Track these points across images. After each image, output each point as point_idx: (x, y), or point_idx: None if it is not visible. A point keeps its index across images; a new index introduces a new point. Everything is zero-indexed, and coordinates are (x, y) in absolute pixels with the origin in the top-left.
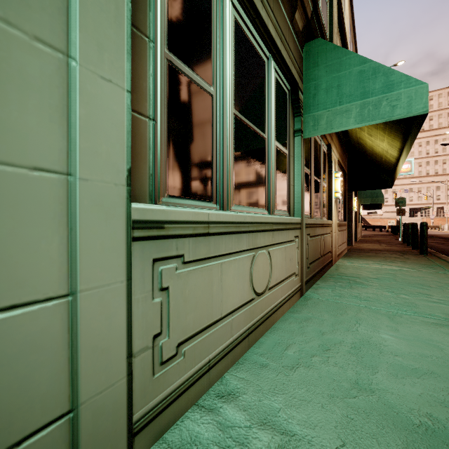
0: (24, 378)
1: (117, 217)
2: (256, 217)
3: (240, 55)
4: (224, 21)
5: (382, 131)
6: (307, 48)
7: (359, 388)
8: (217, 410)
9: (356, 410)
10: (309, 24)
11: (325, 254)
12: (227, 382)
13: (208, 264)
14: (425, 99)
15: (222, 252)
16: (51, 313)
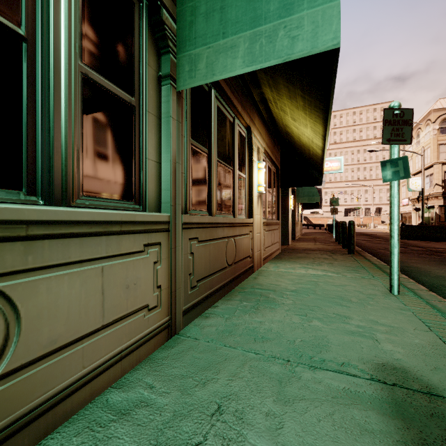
0: None
1: None
2: None
3: None
4: None
5: (303, 111)
6: None
7: None
8: None
9: None
10: None
11: (239, 260)
12: None
13: None
14: (336, 26)
15: None
16: None
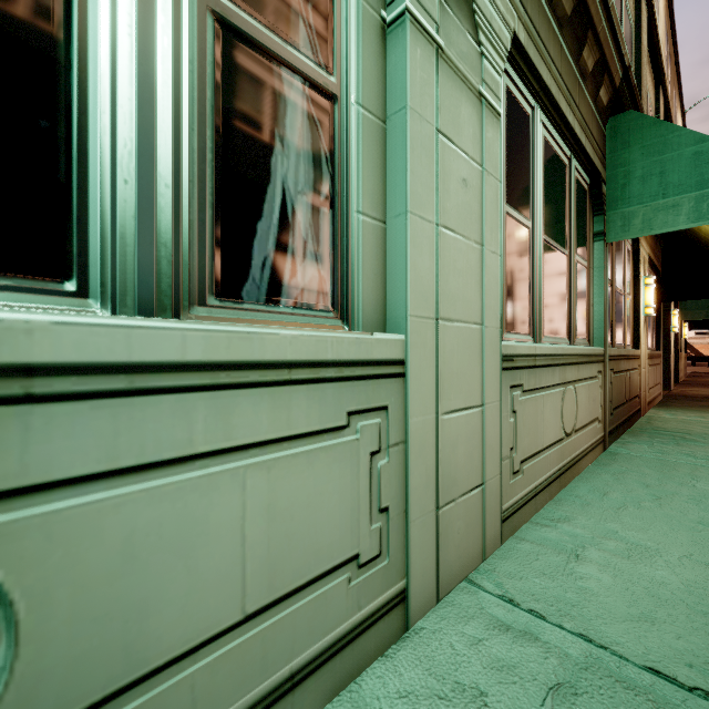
0: (471, 453)
1: (496, 352)
2: (565, 349)
3: (548, 173)
4: (536, 147)
5: None
6: (613, 124)
7: (703, 527)
8: (553, 526)
9: (701, 539)
10: (616, 95)
11: (632, 399)
12: (551, 511)
13: (535, 395)
14: None
15: (543, 384)
16: (477, 416)
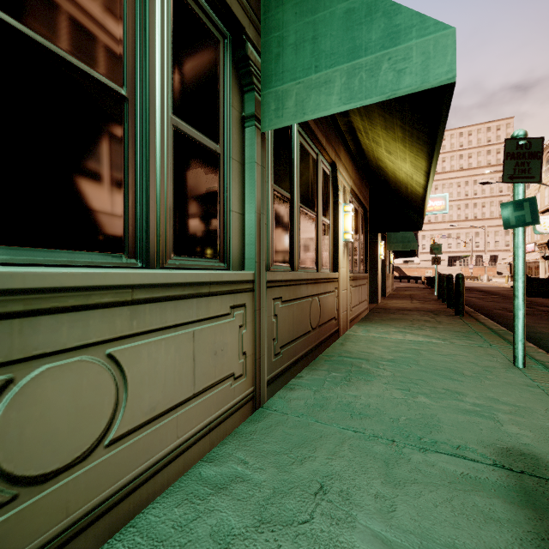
0: None
1: None
2: (25, 276)
3: None
4: None
5: (402, 144)
6: None
7: None
8: None
9: None
10: None
11: (324, 323)
12: None
13: None
14: (451, 57)
15: None
16: None
